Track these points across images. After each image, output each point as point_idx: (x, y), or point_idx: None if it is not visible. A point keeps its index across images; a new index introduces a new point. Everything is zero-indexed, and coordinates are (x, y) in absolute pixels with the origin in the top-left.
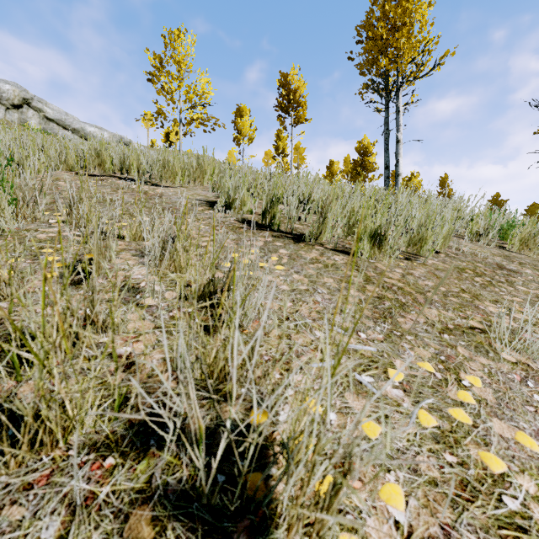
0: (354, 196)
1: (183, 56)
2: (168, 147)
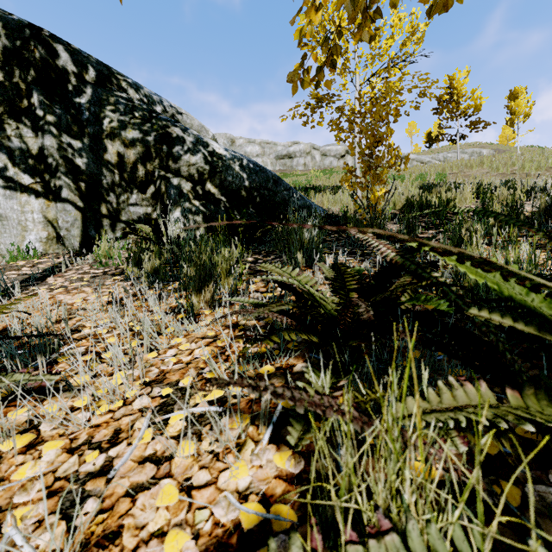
0: (548, 157)
1: (460, 90)
2: (429, 146)
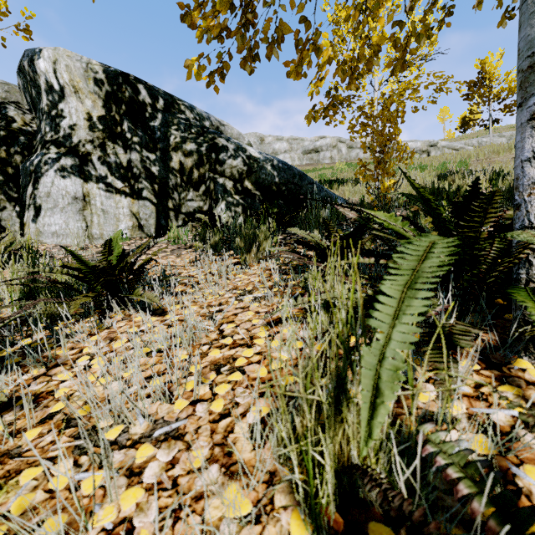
0: None
1: (492, 74)
2: (464, 131)
